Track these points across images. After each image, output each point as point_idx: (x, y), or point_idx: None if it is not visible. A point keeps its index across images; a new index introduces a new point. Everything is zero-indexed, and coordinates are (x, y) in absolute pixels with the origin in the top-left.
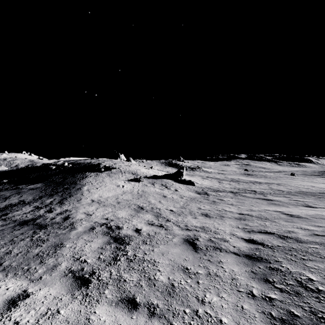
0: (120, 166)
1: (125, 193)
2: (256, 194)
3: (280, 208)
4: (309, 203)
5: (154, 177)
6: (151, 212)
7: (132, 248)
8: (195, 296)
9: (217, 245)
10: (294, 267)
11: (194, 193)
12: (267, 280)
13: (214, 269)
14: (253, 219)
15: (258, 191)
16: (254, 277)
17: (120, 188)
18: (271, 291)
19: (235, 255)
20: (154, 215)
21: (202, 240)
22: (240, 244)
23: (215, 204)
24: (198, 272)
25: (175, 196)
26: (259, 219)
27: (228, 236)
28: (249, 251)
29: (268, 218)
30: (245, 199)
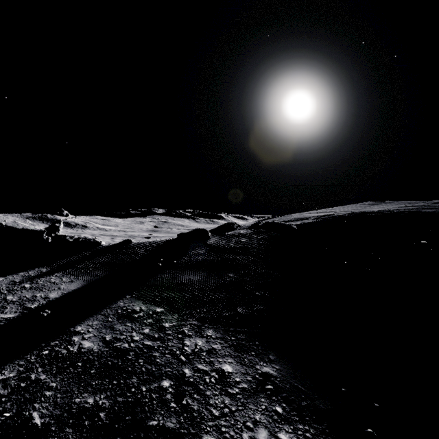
0: None
1: None
2: None
3: None
4: None
5: None
6: None
7: None
8: None
9: None
10: None
11: None
12: None
13: None
14: None
15: None
16: None
17: None
18: None
19: None
20: None
21: None
22: None
23: None
24: None
25: None
26: None
27: None
28: None
29: None
30: None
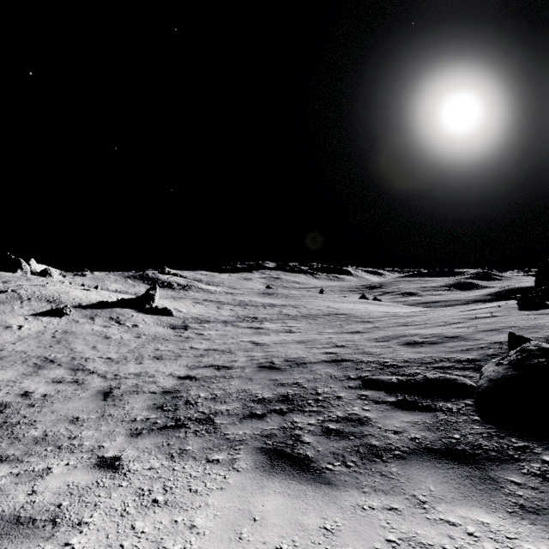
0: (18, 286)
1: (22, 339)
2: (253, 322)
3: (258, 338)
4: (294, 328)
5: (98, 306)
6: (68, 364)
7: (5, 416)
8: (68, 436)
9: (139, 388)
10: (197, 391)
11: (166, 328)
12: (161, 407)
13: (113, 411)
14: (215, 353)
15: (260, 318)
16: (151, 407)
17: (11, 330)
18: (155, 413)
19: (151, 394)
20: (71, 368)
21: (125, 387)
22: (169, 383)
23: (186, 341)
24: (90, 417)
25: (129, 335)
26: (220, 353)
27: (163, 377)
28: (171, 387)
29: (232, 350)
30: (231, 331)
